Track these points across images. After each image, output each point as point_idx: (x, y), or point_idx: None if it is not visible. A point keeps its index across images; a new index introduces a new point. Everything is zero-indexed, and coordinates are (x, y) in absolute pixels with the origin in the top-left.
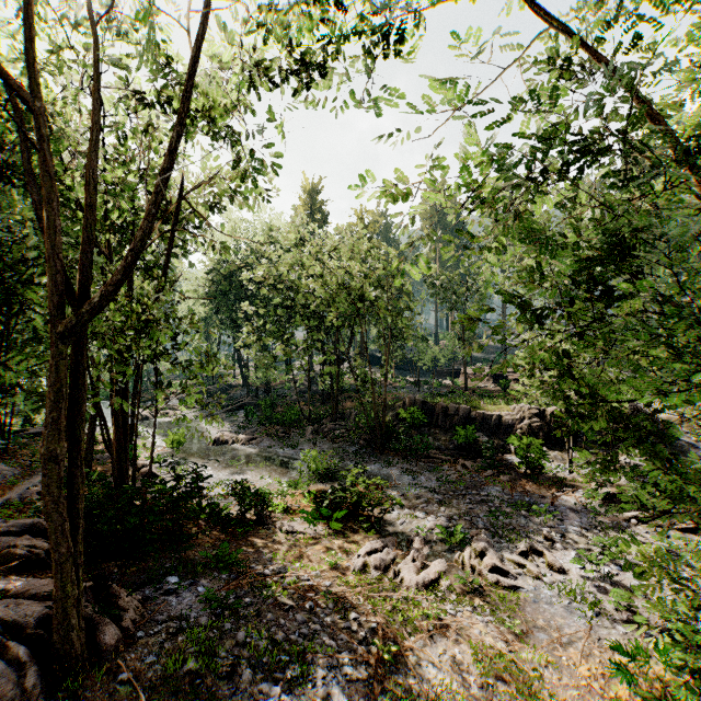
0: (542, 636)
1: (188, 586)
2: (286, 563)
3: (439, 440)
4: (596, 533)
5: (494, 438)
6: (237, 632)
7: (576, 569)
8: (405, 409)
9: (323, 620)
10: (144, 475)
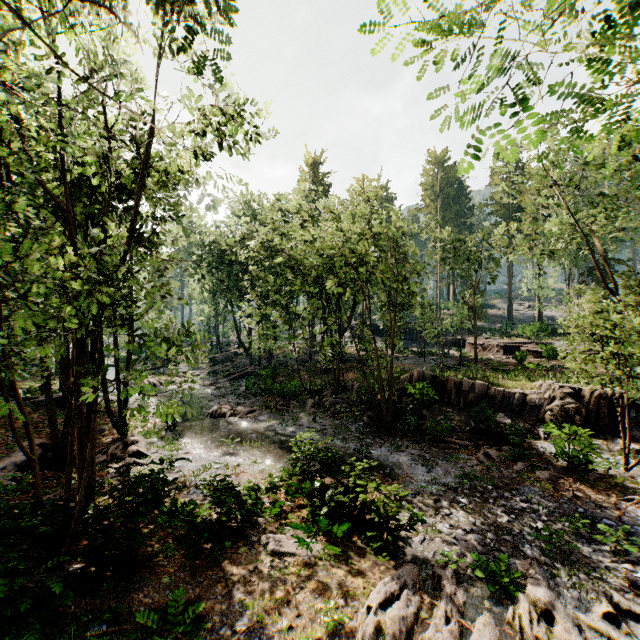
0: None
1: None
2: (265, 620)
3: (453, 420)
4: None
5: (518, 420)
6: None
7: None
8: (413, 383)
9: None
10: (130, 454)
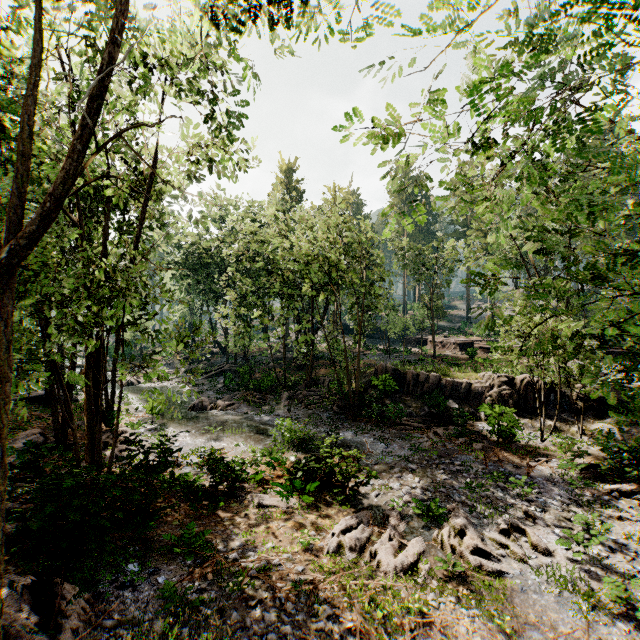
0: (536, 635)
1: (148, 576)
2: (256, 543)
3: (410, 407)
4: (577, 508)
5: (464, 405)
6: (195, 639)
7: (562, 549)
8: (377, 376)
9: (294, 618)
10: (122, 442)
